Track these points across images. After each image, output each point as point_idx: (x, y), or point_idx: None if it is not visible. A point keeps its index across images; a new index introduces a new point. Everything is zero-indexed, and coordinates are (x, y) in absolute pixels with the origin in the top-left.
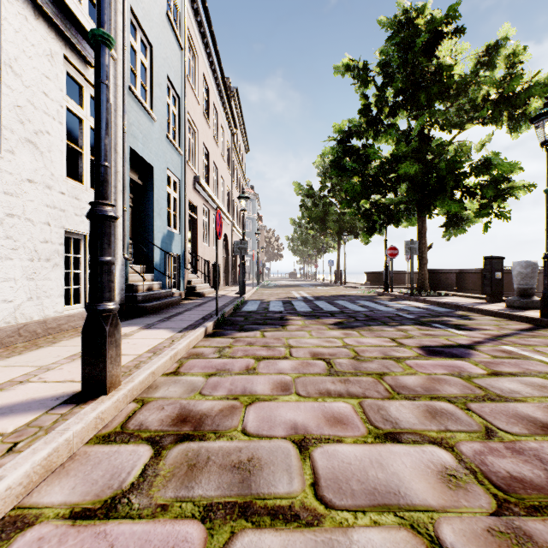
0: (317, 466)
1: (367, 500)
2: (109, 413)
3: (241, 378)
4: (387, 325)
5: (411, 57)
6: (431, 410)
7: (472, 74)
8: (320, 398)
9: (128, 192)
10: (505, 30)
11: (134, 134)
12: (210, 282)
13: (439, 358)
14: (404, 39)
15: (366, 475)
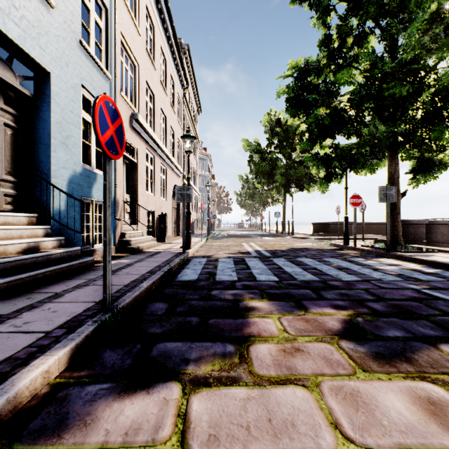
0: None
1: None
2: None
3: None
4: None
5: None
6: None
7: None
8: None
9: None
10: None
11: None
12: (156, 234)
13: None
14: None
15: None
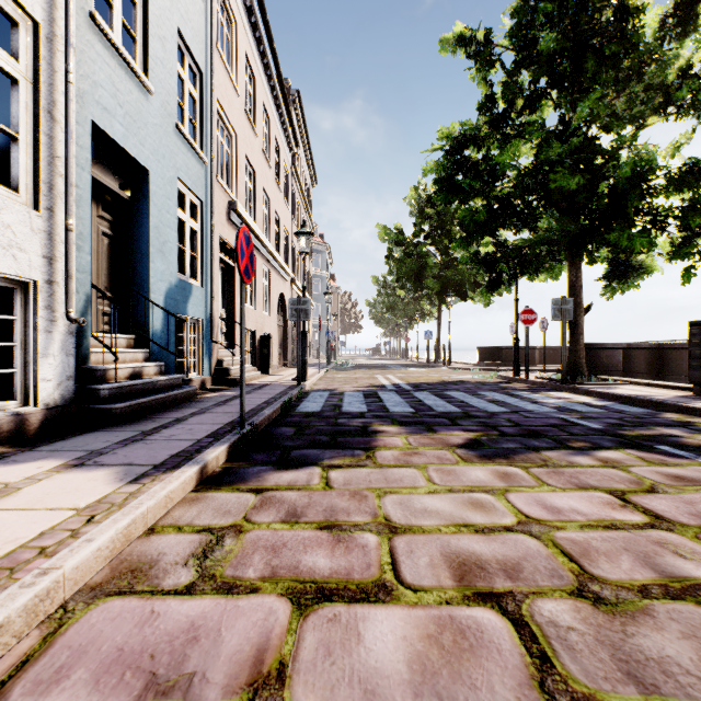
0: None
1: None
2: None
3: None
4: (571, 449)
5: None
6: None
7: (655, 43)
8: None
9: (88, 202)
10: None
11: (103, 103)
12: (257, 363)
13: None
14: None
15: None
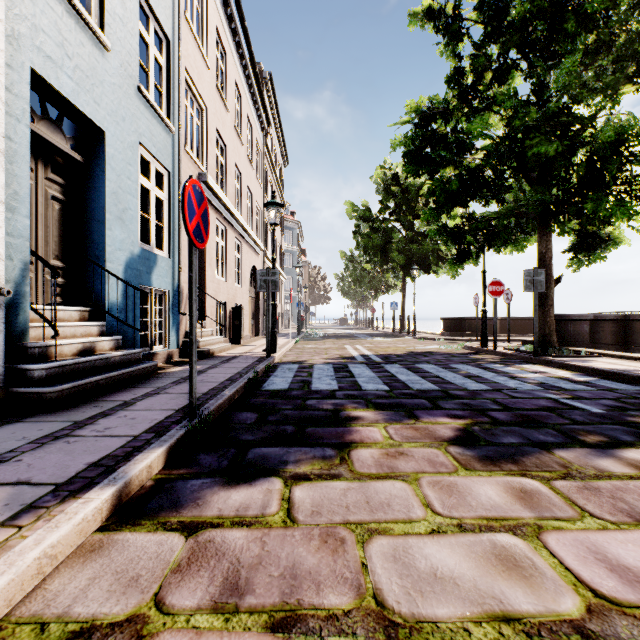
0: None
1: None
2: None
3: None
4: (588, 447)
5: None
6: None
7: (627, 12)
8: None
9: (25, 158)
10: None
11: (46, 51)
12: (228, 333)
13: None
14: None
15: None
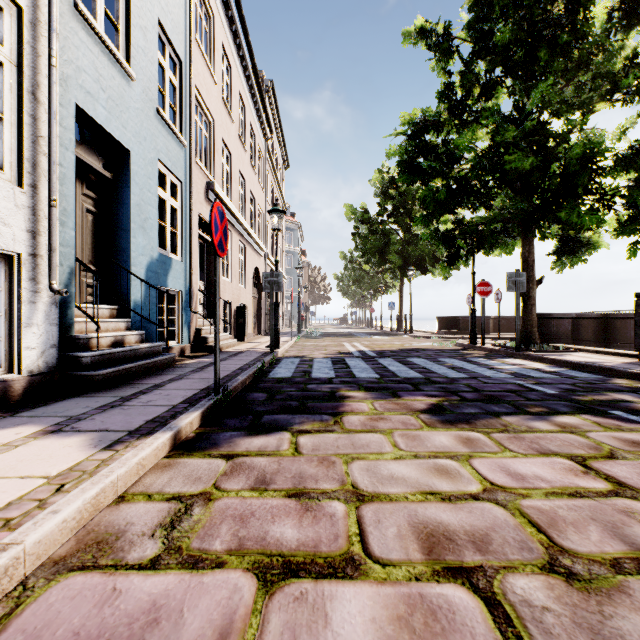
0: None
1: None
2: None
3: None
4: (530, 414)
5: None
6: None
7: (602, 34)
8: None
9: (72, 180)
10: None
11: (86, 87)
12: (233, 331)
13: None
14: None
15: None
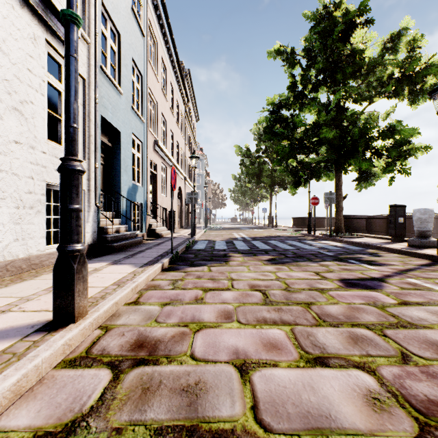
0: (256, 389)
1: (302, 423)
2: (76, 339)
3: (191, 307)
4: (311, 261)
5: (330, 43)
6: (353, 336)
7: (379, 57)
8: (258, 325)
9: (99, 152)
10: (406, 21)
11: (104, 105)
12: (167, 226)
13: (356, 289)
14: (324, 29)
15: (300, 398)
